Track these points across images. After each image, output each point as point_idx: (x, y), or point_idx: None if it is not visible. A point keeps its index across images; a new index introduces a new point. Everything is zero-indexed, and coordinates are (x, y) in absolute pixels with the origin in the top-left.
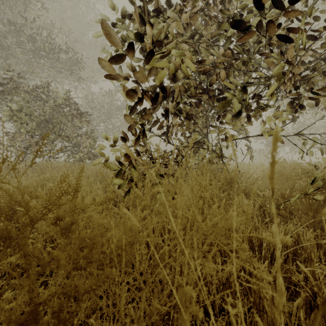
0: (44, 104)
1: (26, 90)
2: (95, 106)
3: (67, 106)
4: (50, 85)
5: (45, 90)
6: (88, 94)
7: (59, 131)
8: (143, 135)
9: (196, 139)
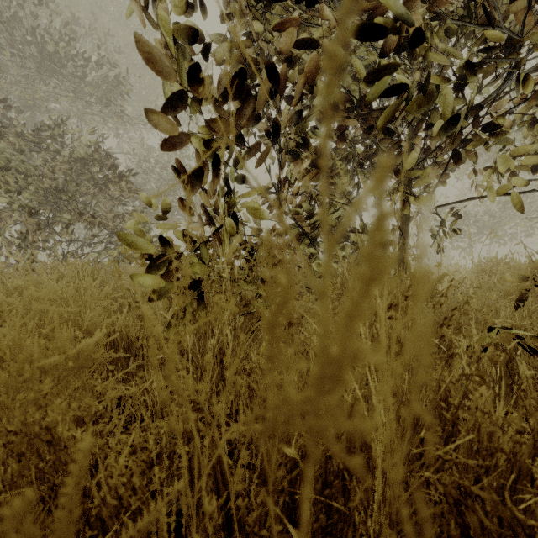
0: (54, 157)
1: (20, 132)
2: (152, 168)
3: (97, 162)
4: (65, 123)
5: (56, 132)
6: (140, 146)
7: (83, 208)
8: (218, 176)
9: (334, 213)
